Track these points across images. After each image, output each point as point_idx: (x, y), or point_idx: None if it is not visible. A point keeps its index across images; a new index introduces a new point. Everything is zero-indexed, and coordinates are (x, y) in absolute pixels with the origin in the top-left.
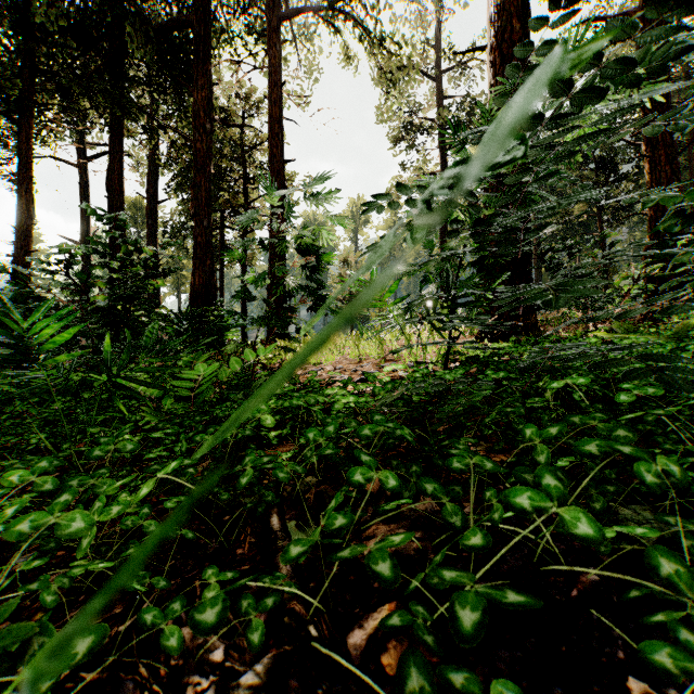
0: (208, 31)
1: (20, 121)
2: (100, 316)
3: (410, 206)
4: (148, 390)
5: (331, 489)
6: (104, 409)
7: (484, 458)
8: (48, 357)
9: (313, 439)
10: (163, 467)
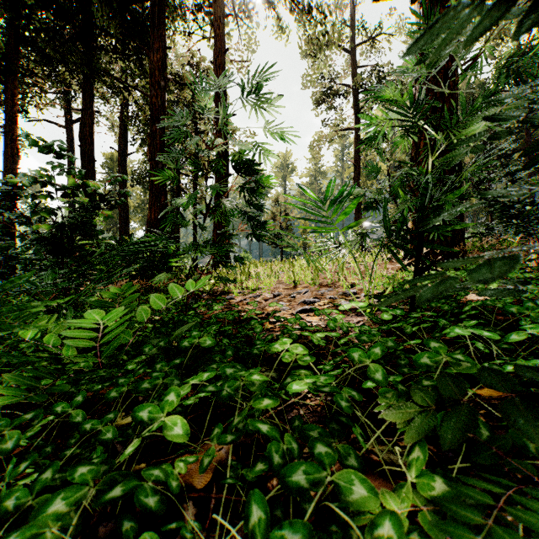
0: (163, 4)
1: (6, 82)
2: (42, 244)
3: None
4: (58, 331)
5: None
6: None
7: None
8: None
9: None
10: None
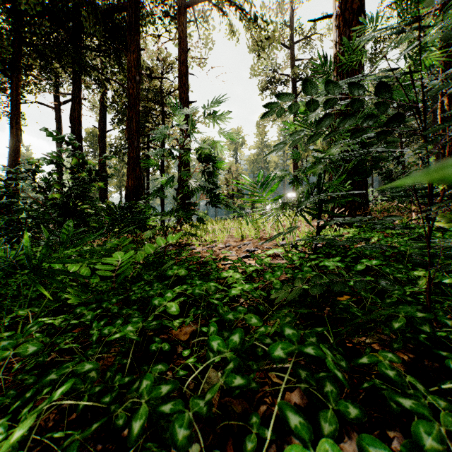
0: (138, 14)
1: (11, 76)
2: (55, 208)
3: (309, 108)
4: (82, 268)
5: (236, 404)
6: (47, 284)
7: (449, 415)
8: (1, 243)
9: (217, 350)
10: (40, 405)
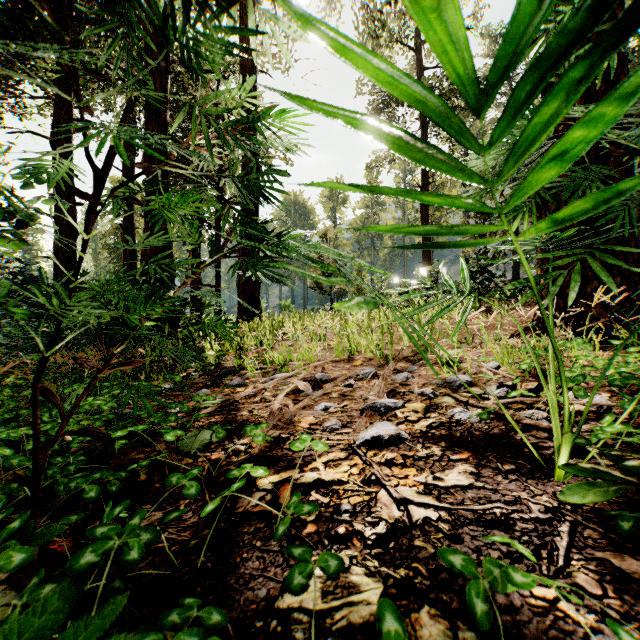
0: None
1: None
2: None
3: None
4: None
5: None
6: None
7: None
8: None
9: None
10: None
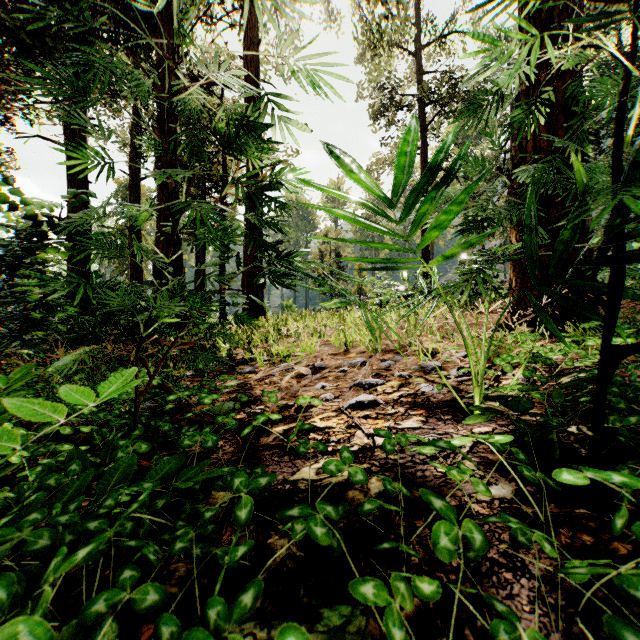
0: None
1: None
2: None
3: None
4: None
5: None
6: None
7: None
8: None
9: None
10: None
